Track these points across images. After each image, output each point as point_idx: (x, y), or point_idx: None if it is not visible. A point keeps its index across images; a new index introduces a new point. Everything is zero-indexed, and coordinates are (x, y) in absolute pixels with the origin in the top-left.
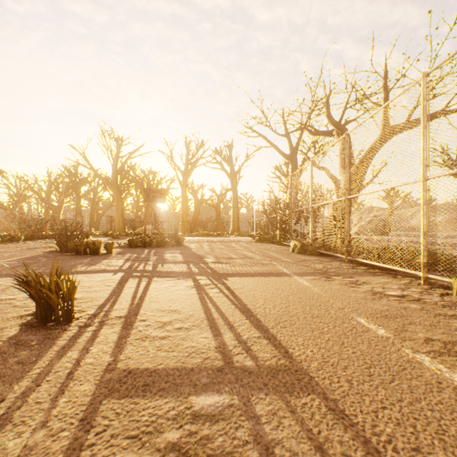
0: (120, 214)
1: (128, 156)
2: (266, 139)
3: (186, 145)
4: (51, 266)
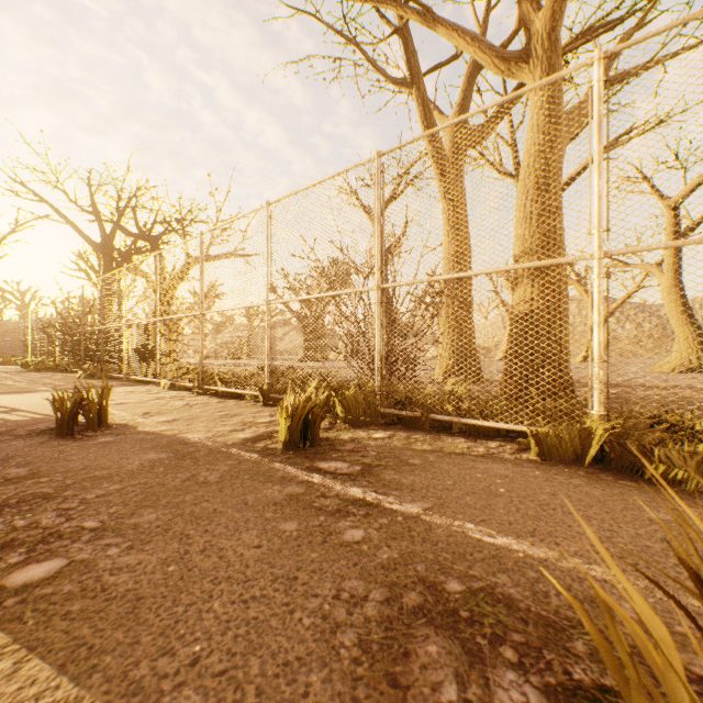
0: None
1: None
2: (58, 211)
3: None
4: None
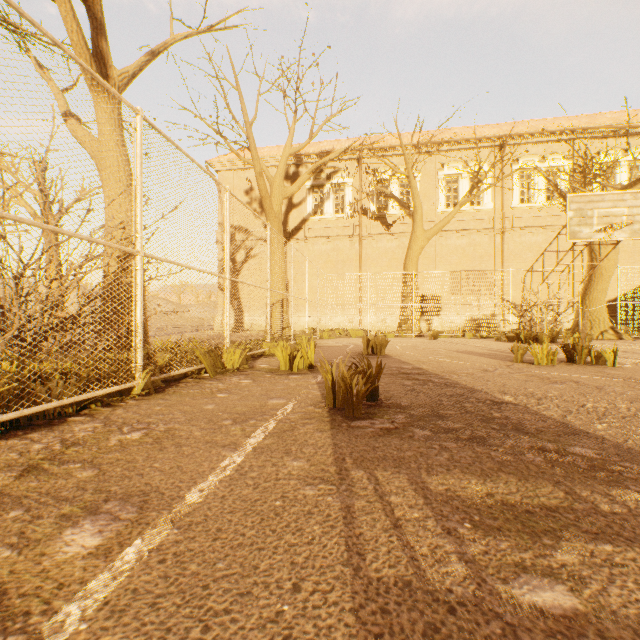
0: None
1: None
2: None
3: None
4: None
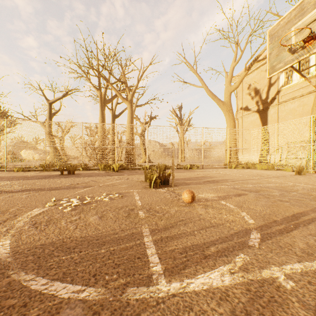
0: None
1: None
2: None
3: None
4: None
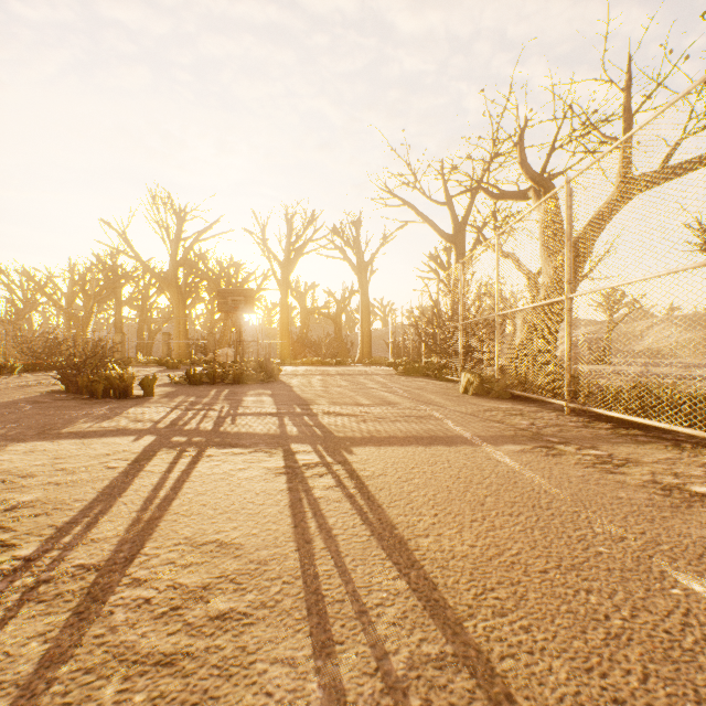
0: (182, 330)
1: (195, 237)
2: (415, 209)
3: (287, 220)
4: (29, 422)
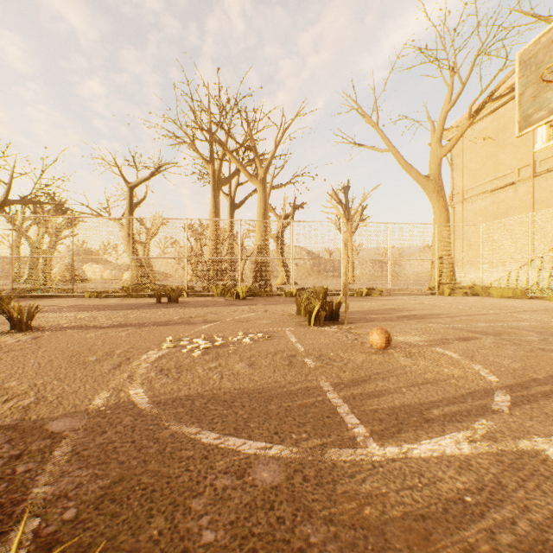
0: None
1: None
2: None
3: None
4: None
